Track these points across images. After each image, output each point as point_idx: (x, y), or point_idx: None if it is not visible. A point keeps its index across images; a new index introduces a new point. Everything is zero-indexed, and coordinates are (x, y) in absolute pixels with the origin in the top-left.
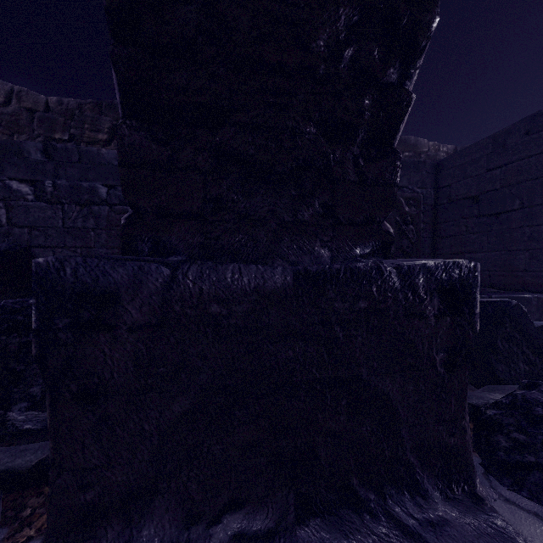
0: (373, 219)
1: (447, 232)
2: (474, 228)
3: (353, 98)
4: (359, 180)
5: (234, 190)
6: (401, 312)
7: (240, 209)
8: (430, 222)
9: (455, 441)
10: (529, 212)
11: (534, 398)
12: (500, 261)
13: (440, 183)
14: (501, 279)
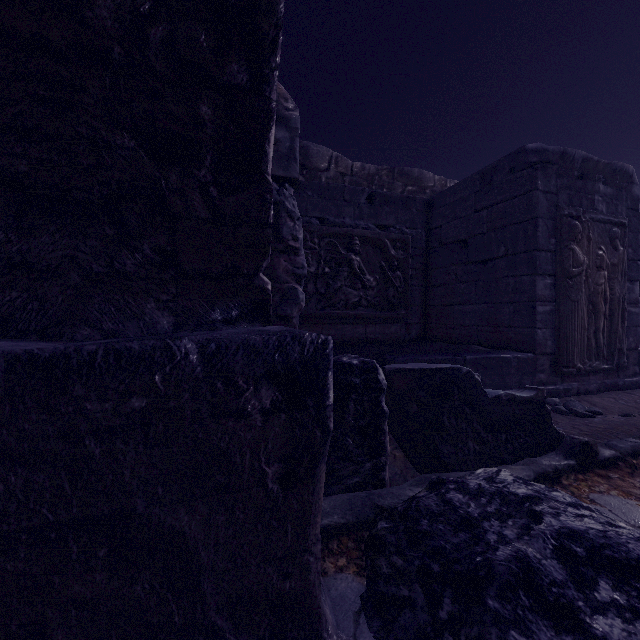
0: (238, 271)
1: (438, 281)
2: (463, 277)
3: (180, 102)
4: (213, 217)
5: (2, 225)
6: (205, 411)
7: (11, 253)
8: (421, 268)
9: (292, 585)
10: (513, 260)
11: (426, 505)
12: (486, 315)
13: (432, 224)
14: (488, 335)
